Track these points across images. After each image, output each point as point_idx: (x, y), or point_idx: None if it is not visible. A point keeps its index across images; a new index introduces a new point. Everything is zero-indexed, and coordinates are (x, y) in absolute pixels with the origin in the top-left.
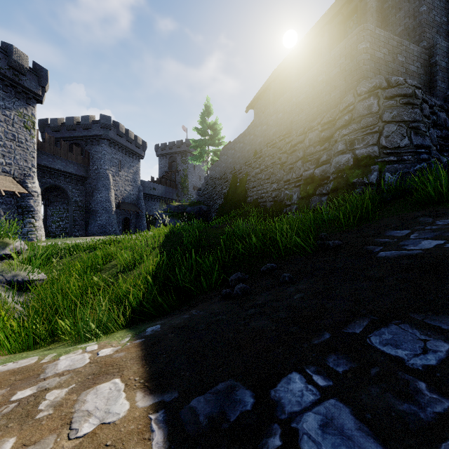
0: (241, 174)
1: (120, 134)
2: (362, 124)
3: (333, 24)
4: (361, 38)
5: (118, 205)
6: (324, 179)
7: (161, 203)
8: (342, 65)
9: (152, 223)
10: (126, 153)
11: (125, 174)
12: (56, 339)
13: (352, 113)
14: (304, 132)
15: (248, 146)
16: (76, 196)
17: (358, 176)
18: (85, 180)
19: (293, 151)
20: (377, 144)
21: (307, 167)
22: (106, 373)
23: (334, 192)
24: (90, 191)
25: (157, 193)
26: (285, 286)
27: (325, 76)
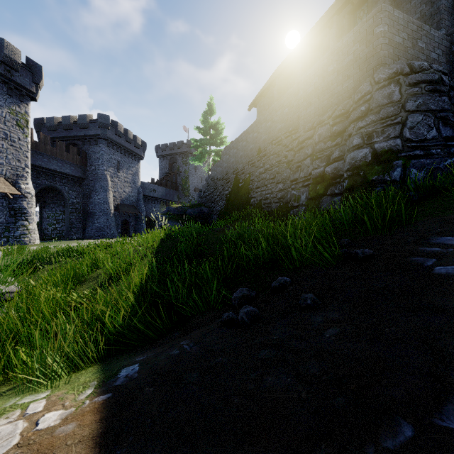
0: (244, 174)
1: (118, 134)
2: (381, 115)
3: (342, 14)
4: (378, 20)
5: (116, 207)
6: (336, 178)
7: (161, 205)
8: (356, 52)
9: (152, 226)
10: (125, 153)
11: (124, 175)
12: (9, 377)
13: (369, 103)
14: (313, 127)
15: (251, 145)
16: (72, 197)
17: (378, 173)
18: (82, 181)
19: (301, 148)
20: (400, 136)
21: (317, 165)
22: None
23: (349, 192)
24: (87, 193)
25: (157, 195)
26: (308, 313)
27: (337, 65)
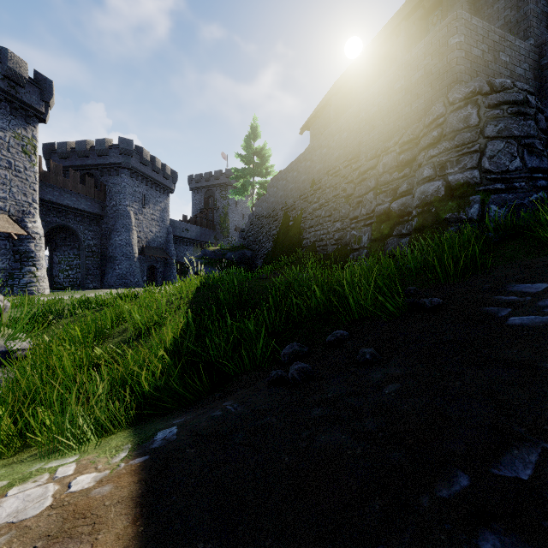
0: (295, 210)
1: (144, 162)
2: (456, 141)
3: (411, 20)
4: (453, 29)
5: (141, 251)
6: (404, 216)
7: (195, 248)
8: (428, 67)
9: (184, 272)
10: (152, 185)
11: (151, 211)
12: (28, 443)
13: (442, 127)
14: (377, 155)
15: (304, 176)
16: (89, 238)
17: (453, 210)
18: (100, 219)
19: (362, 180)
20: (478, 167)
21: (381, 200)
22: (70, 536)
23: (418, 232)
24: (106, 233)
25: (190, 236)
26: (367, 369)
27: (405, 81)
